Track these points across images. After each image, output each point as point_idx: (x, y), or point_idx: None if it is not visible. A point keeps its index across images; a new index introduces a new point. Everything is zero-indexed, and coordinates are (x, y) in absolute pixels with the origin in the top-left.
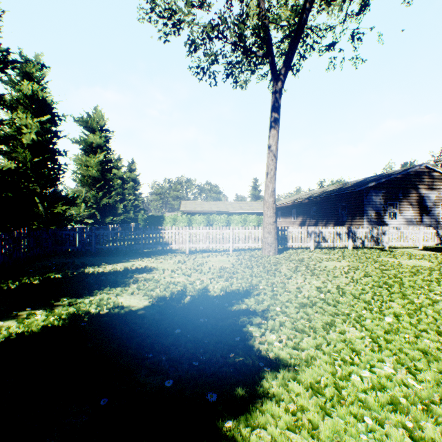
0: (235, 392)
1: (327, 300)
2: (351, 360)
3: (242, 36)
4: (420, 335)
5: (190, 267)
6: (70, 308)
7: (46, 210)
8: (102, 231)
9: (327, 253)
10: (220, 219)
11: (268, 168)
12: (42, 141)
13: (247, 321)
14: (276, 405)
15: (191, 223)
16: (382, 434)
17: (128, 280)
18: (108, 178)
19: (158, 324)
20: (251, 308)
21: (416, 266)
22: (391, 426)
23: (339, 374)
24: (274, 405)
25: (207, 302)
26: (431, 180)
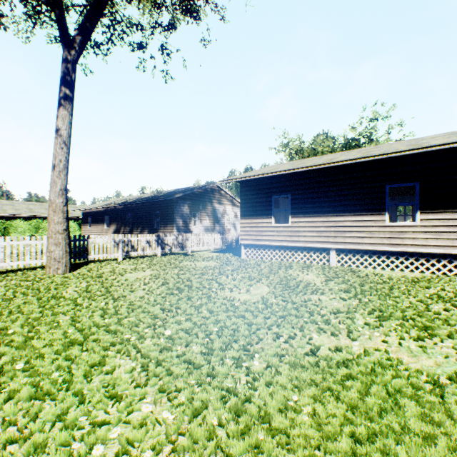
0: None
1: (111, 325)
2: (106, 415)
3: None
4: (192, 342)
5: None
6: None
7: None
8: None
9: (136, 262)
10: None
11: (56, 158)
12: None
13: None
14: None
15: None
16: None
17: None
18: None
19: None
20: None
21: (206, 267)
22: None
23: None
24: None
25: None
26: (221, 197)
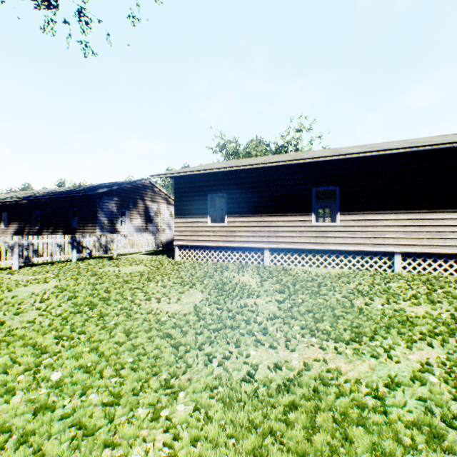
0: None
1: None
2: None
3: None
4: (91, 386)
5: None
6: None
7: None
8: None
9: (39, 271)
10: None
11: None
12: None
13: None
14: None
15: None
16: None
17: None
18: None
19: None
20: None
21: (133, 272)
22: None
23: None
24: None
25: None
26: (154, 194)
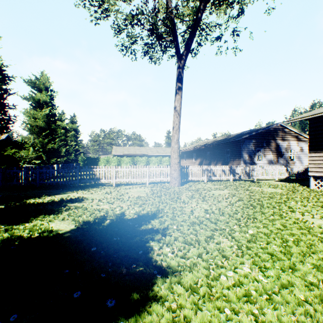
0: (130, 297)
1: (211, 219)
2: (222, 264)
3: (155, 25)
4: (270, 242)
5: (114, 197)
6: (5, 234)
7: None
8: (45, 170)
9: (216, 184)
10: (142, 160)
11: (174, 123)
12: None
13: (151, 238)
14: (161, 306)
15: (120, 163)
16: (237, 321)
17: (61, 208)
18: (53, 128)
19: (79, 244)
20: (155, 227)
21: (273, 192)
22: (244, 314)
23: (212, 276)
24: (159, 305)
25: (122, 224)
26: (284, 134)
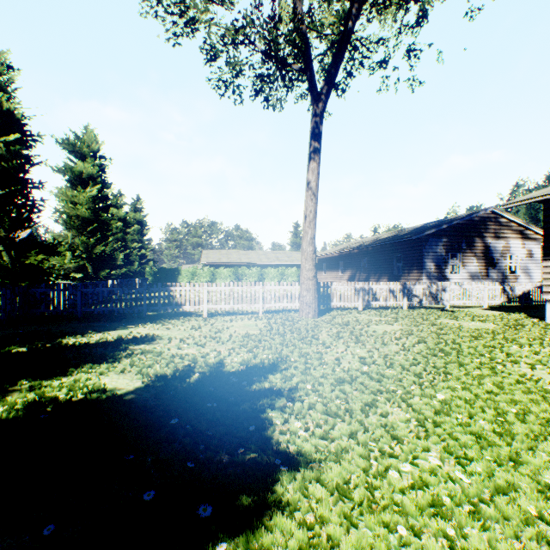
0: (237, 503)
1: (371, 373)
2: (391, 450)
3: (274, 44)
4: (475, 415)
5: (205, 335)
6: (30, 394)
7: (14, 260)
8: (91, 289)
9: (378, 314)
10: (252, 272)
11: (306, 210)
12: (8, 168)
13: (269, 404)
14: (288, 518)
15: (215, 278)
16: (418, 548)
17: (119, 353)
18: (104, 219)
19: (150, 412)
20: (275, 387)
21: (479, 329)
22: (430, 536)
23: (374, 470)
24: (286, 517)
25: (220, 381)
26: (498, 227)
